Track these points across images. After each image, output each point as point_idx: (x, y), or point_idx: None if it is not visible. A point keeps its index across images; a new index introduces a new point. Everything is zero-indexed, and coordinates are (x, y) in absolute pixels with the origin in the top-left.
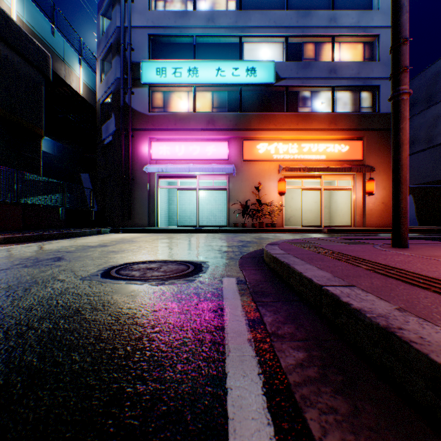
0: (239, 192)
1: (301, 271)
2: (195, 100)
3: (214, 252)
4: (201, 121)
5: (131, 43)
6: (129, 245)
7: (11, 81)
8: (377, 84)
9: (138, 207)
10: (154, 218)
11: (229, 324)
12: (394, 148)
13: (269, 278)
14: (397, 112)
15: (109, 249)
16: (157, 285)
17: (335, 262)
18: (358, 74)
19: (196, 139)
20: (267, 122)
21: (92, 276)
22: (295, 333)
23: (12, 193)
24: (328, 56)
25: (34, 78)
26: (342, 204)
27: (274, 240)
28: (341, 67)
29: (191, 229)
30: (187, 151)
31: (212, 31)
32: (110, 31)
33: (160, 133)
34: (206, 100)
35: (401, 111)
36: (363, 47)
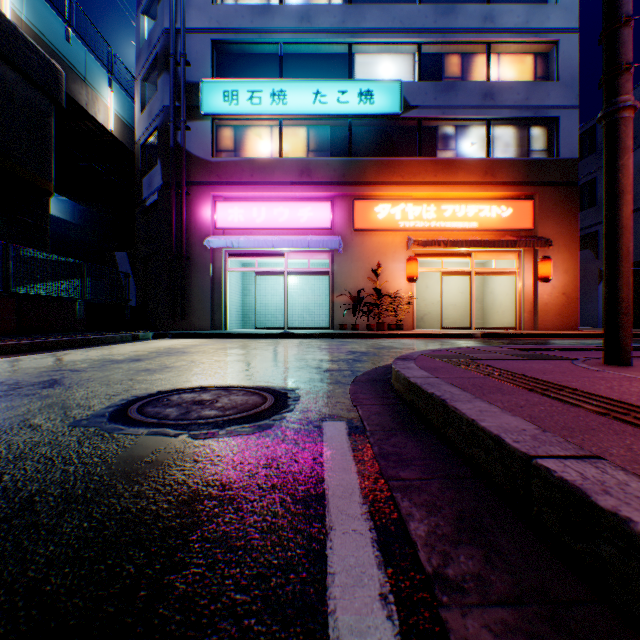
0: (348, 278)
1: (472, 416)
2: (282, 139)
3: (309, 371)
4: (291, 171)
5: (186, 54)
6: (176, 359)
7: (1, 108)
8: (555, 115)
9: (196, 300)
10: (220, 317)
11: (335, 544)
12: (608, 200)
13: (405, 423)
14: (614, 140)
15: (141, 366)
16: (203, 438)
17: (528, 396)
18: (527, 100)
19: (284, 198)
20: (389, 173)
21: (93, 418)
22: (487, 575)
23: (0, 278)
24: (481, 74)
25: (38, 105)
26: (502, 296)
27: (403, 351)
28: (501, 90)
29: (276, 334)
30: (270, 215)
31: (307, 35)
32: (155, 36)
33: (230, 189)
34: (298, 140)
35: (620, 137)
36: (534, 60)
